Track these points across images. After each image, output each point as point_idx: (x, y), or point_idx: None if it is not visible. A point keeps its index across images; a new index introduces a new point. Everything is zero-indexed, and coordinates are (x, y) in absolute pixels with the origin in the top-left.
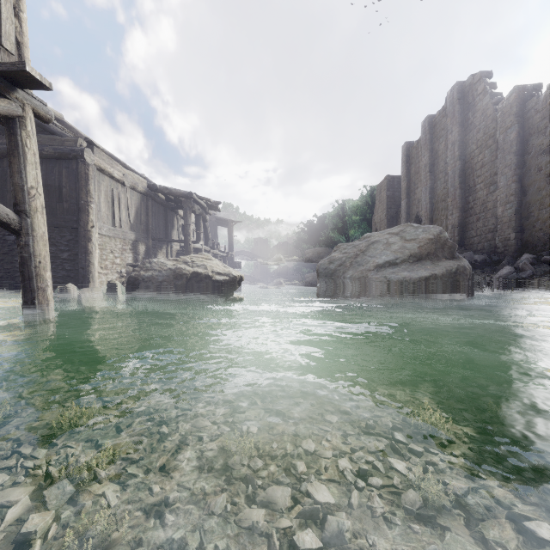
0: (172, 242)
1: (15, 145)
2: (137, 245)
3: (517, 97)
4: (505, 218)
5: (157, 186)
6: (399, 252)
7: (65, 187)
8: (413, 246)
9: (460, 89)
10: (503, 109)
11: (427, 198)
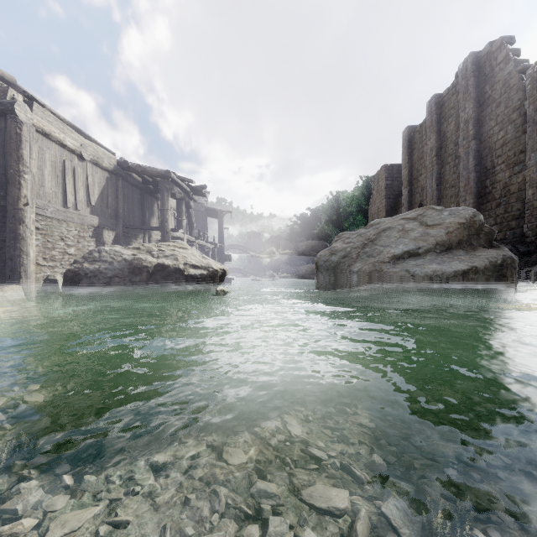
0: (151, 231)
1: None
2: (101, 232)
3: None
4: None
5: (128, 163)
6: (420, 239)
7: None
8: (440, 232)
9: (474, 60)
10: (533, 75)
11: (433, 185)
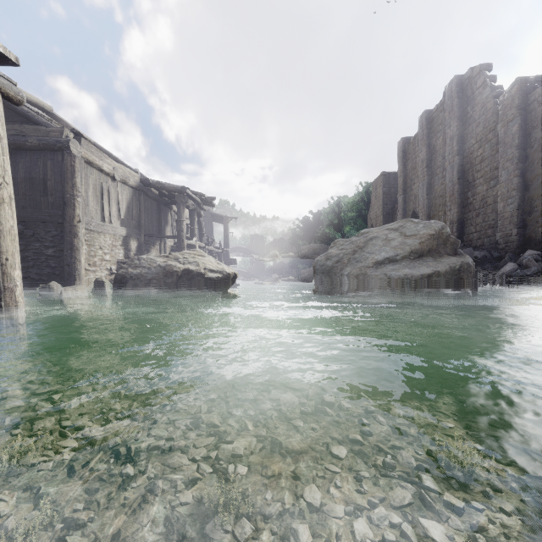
0: (166, 238)
1: None
2: (128, 241)
3: (519, 89)
4: (507, 214)
5: (150, 180)
6: (399, 248)
7: (50, 180)
8: (414, 242)
9: (458, 83)
10: (504, 102)
11: (424, 194)
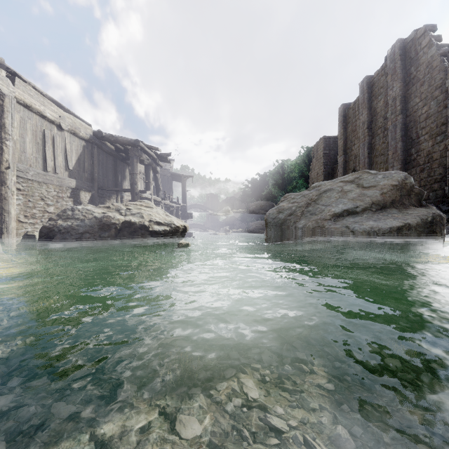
0: (123, 193)
1: None
2: (78, 193)
3: None
4: None
5: (103, 133)
6: (358, 199)
7: None
8: (375, 193)
9: (401, 46)
10: None
11: (365, 153)
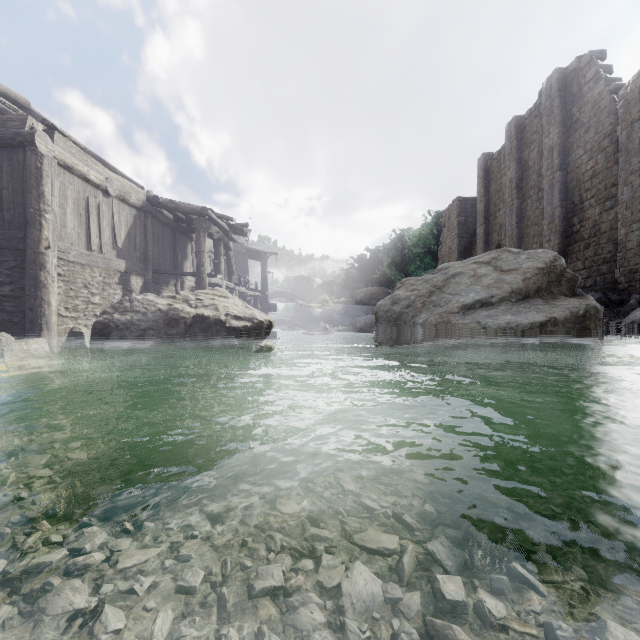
0: (184, 277)
1: None
2: (128, 278)
3: None
4: (630, 243)
5: (159, 198)
6: (494, 287)
7: (7, 189)
8: (516, 278)
9: (560, 78)
10: (626, 96)
11: (513, 222)
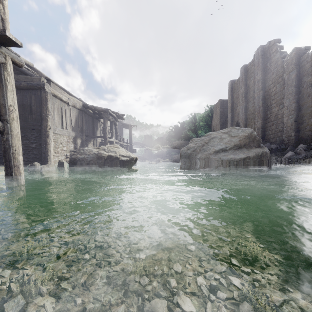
0: (96, 137)
1: (0, 80)
2: (76, 139)
3: (296, 54)
4: (289, 124)
5: (88, 105)
6: (228, 143)
7: (34, 106)
8: (236, 140)
9: (262, 50)
10: (287, 61)
11: (243, 112)
